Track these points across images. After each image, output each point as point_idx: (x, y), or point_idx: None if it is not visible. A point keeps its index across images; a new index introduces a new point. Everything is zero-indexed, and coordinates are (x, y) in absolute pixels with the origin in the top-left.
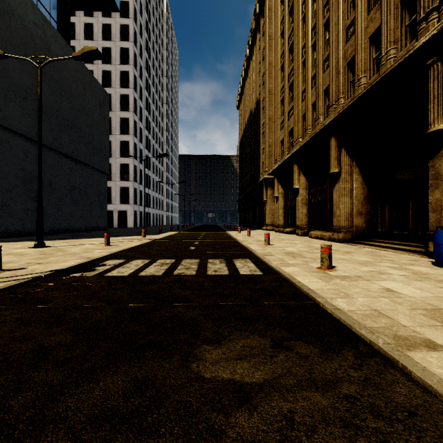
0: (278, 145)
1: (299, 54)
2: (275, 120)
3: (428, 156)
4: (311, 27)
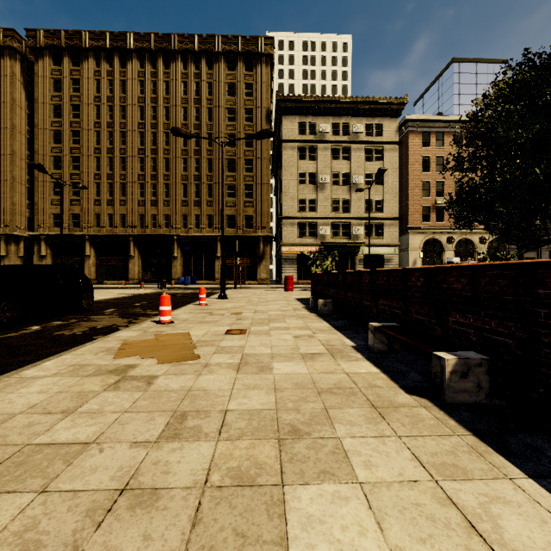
0: (48, 215)
1: (92, 175)
2: (39, 191)
3: (172, 260)
4: (108, 172)
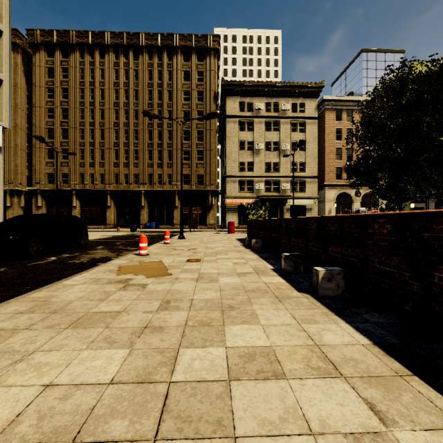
0: (43, 174)
1: (78, 143)
2: (37, 156)
3: (140, 209)
4: (90, 141)
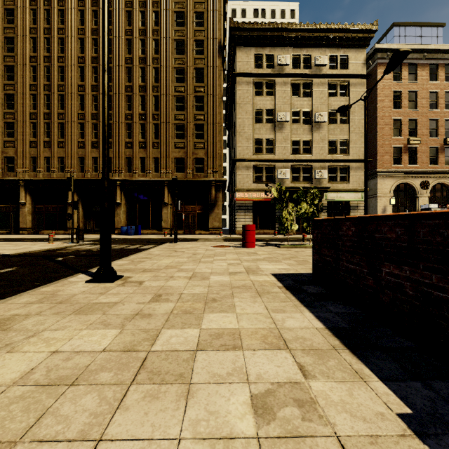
0: None
1: (27, 114)
2: None
3: (115, 208)
4: (44, 111)
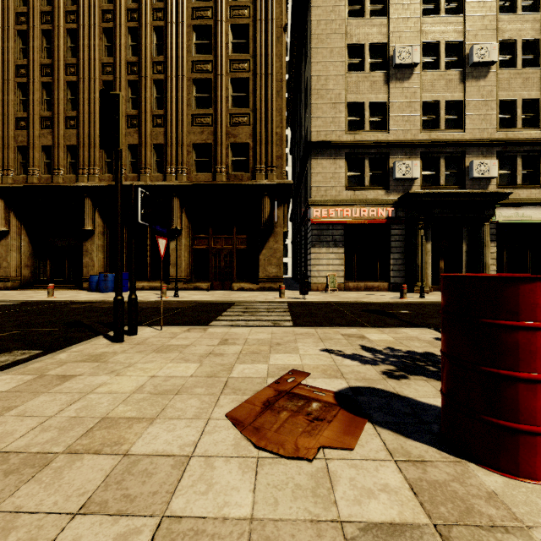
0: None
1: None
2: None
3: (83, 240)
4: None
